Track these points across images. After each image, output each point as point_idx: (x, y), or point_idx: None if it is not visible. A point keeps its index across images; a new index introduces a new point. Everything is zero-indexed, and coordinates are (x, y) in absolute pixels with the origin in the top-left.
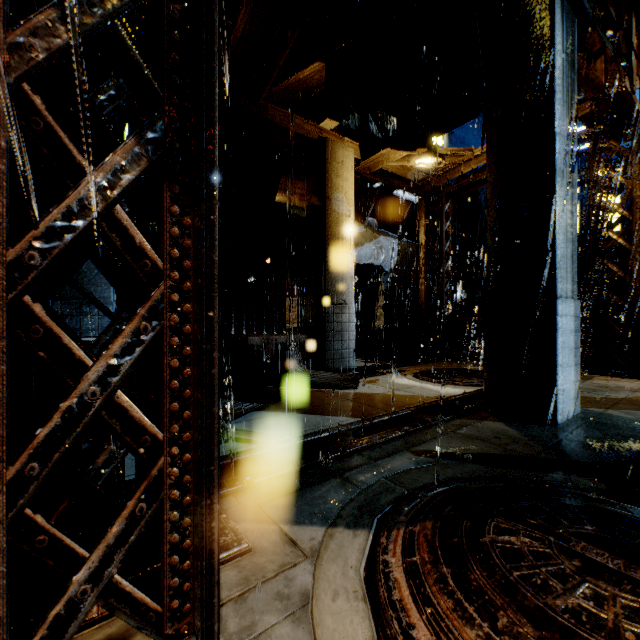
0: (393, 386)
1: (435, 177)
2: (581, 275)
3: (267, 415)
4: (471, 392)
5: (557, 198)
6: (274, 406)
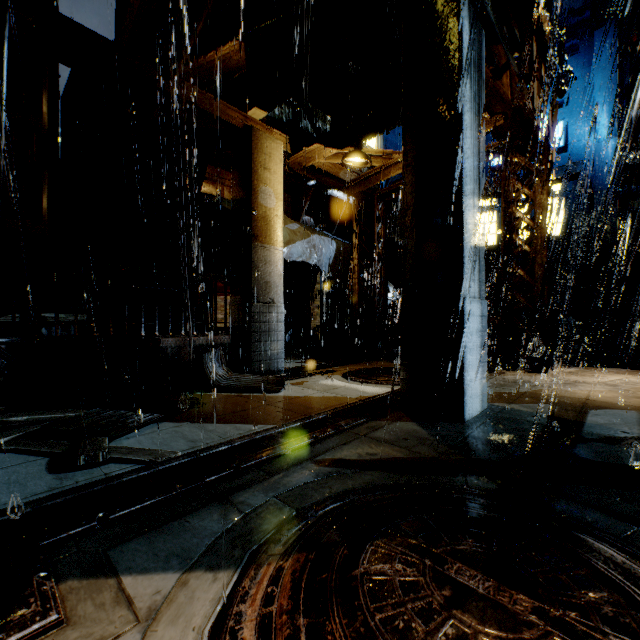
0: (319, 387)
1: (366, 178)
2: (498, 279)
3: (169, 427)
4: (392, 391)
5: (465, 200)
6: (181, 416)
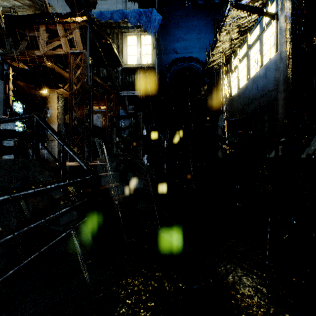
0: None
1: None
2: (243, 110)
3: None
4: None
5: None
6: None
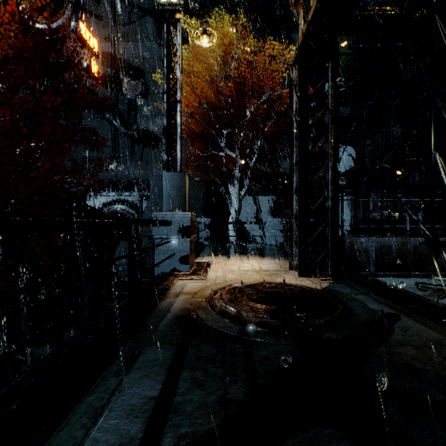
0: None
1: None
2: None
3: None
4: None
5: None
6: None
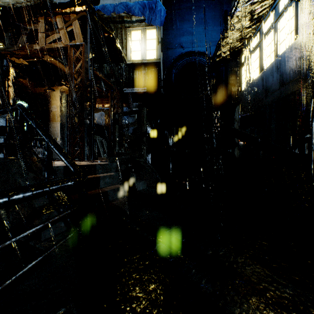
0: None
1: None
2: (255, 105)
3: None
4: None
5: None
6: None
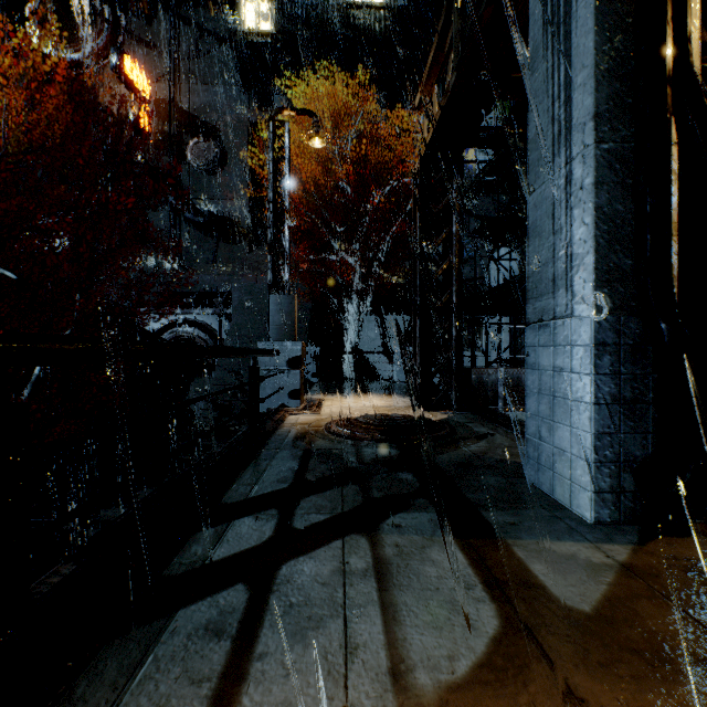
0: None
1: None
2: None
3: None
4: None
5: (533, 197)
6: None
